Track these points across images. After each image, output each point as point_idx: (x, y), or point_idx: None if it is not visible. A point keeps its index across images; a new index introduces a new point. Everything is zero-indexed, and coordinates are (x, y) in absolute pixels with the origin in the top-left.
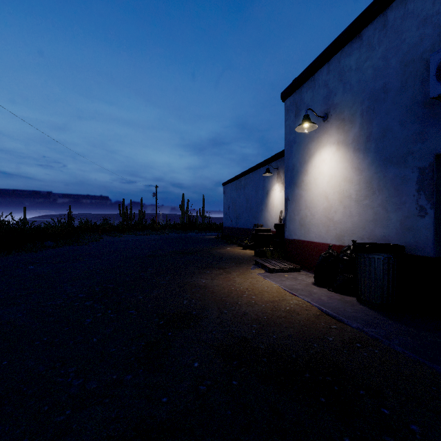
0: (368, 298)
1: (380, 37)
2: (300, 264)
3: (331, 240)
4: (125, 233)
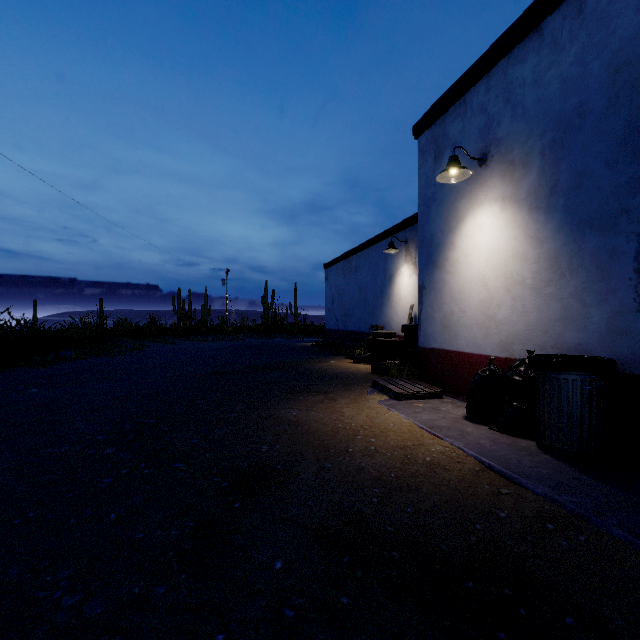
0: (556, 444)
1: (573, 29)
2: (442, 386)
3: (491, 350)
4: (181, 338)
